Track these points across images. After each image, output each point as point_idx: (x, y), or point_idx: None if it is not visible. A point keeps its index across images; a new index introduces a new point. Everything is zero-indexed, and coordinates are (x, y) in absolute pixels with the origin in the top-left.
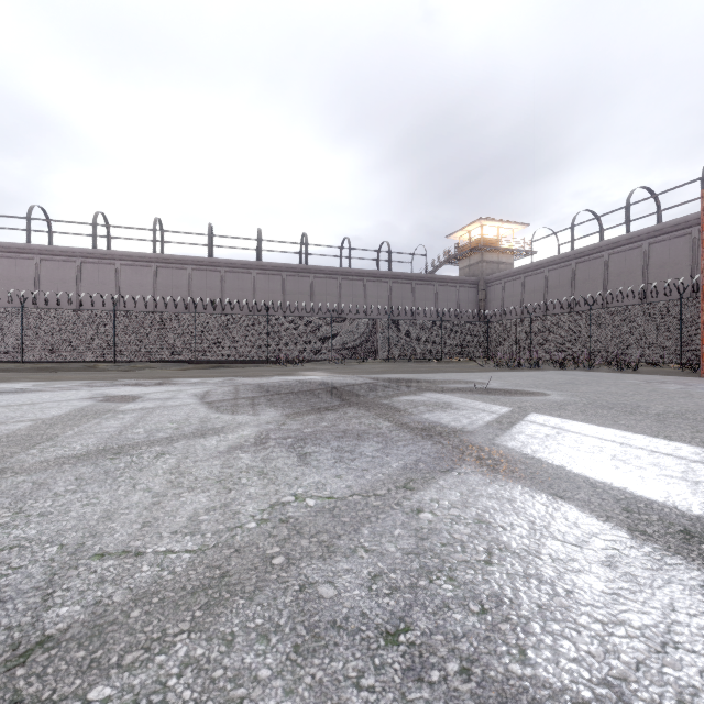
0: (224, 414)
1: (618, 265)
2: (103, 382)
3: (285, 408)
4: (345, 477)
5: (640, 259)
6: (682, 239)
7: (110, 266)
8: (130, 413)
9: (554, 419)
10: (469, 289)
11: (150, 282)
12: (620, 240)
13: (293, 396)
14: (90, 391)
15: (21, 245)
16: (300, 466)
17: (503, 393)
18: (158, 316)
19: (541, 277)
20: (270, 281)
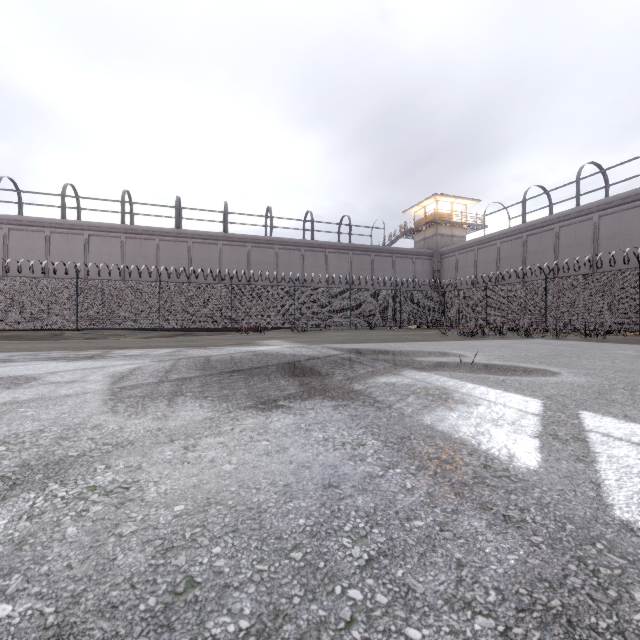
0: (116, 415)
1: (569, 237)
2: (28, 354)
3: (216, 401)
4: None
5: (590, 230)
6: (632, 211)
7: (79, 237)
8: None
9: (636, 427)
10: (424, 261)
11: (118, 252)
12: (571, 213)
13: (237, 377)
14: None
15: None
16: None
17: (499, 370)
18: (122, 284)
19: (494, 249)
20: (235, 251)
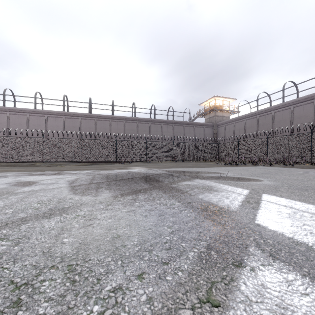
0: (77, 195)
1: (279, 117)
2: (27, 173)
3: (115, 190)
4: (147, 279)
5: (289, 114)
6: (309, 105)
7: (42, 117)
8: (19, 194)
9: (281, 199)
10: (209, 129)
11: (61, 124)
12: (280, 105)
13: (122, 182)
14: (13, 178)
15: (0, 107)
16: (108, 258)
17: (237, 179)
18: (64, 140)
19: (243, 123)
20: (117, 124)
